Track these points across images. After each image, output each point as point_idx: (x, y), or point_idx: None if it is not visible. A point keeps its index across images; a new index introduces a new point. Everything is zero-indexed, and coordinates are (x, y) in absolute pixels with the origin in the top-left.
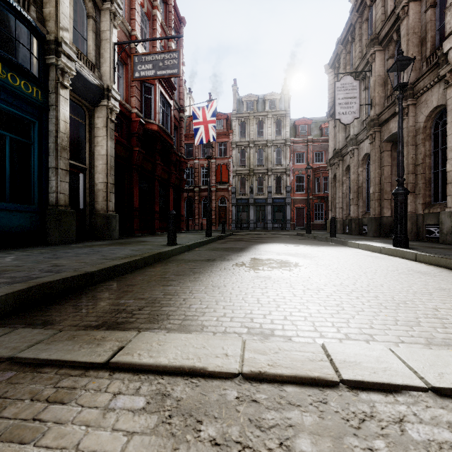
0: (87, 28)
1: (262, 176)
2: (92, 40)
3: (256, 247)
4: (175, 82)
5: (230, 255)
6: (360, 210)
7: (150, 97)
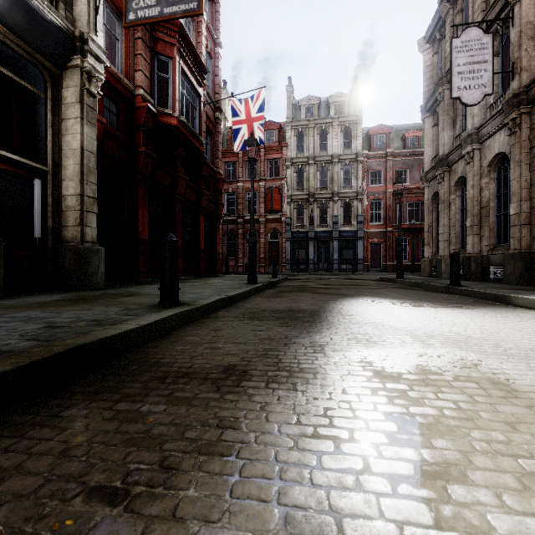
0: None
1: (325, 203)
2: None
3: (340, 309)
4: (208, 69)
5: (292, 342)
6: (485, 243)
7: (166, 76)
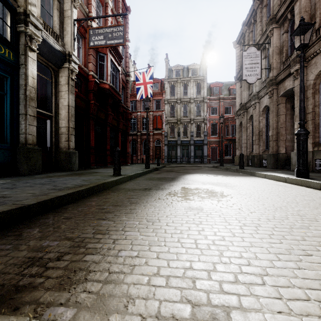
0: (52, 7)
1: (186, 124)
2: (57, 16)
3: (184, 177)
4: (123, 54)
5: (164, 184)
6: (261, 149)
7: (103, 63)
